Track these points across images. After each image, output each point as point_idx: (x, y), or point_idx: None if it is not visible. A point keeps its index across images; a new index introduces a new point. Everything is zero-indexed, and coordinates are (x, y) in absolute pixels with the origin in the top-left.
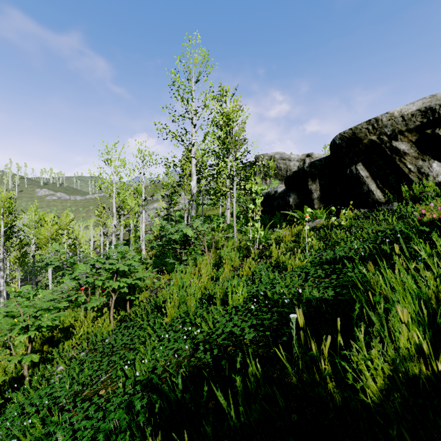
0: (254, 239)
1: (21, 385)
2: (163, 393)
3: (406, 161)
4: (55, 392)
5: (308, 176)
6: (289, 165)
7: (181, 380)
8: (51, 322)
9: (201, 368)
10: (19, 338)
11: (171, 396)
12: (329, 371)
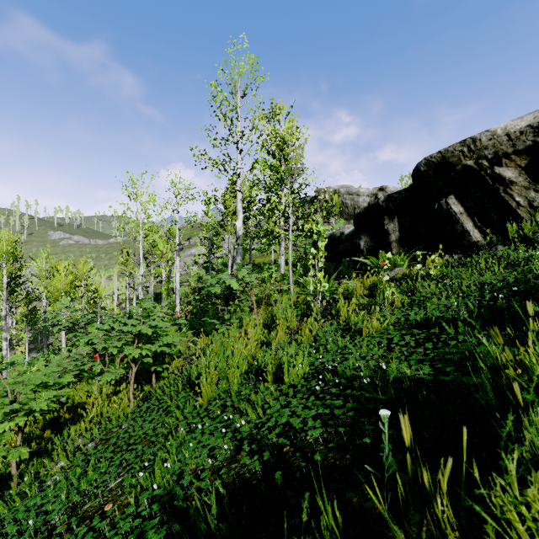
0: (316, 293)
1: (10, 486)
2: (189, 521)
3: (514, 192)
4: (46, 503)
5: (384, 212)
6: (357, 201)
7: (217, 496)
8: (47, 404)
9: (246, 478)
10: (3, 427)
11: (201, 527)
12: (450, 511)
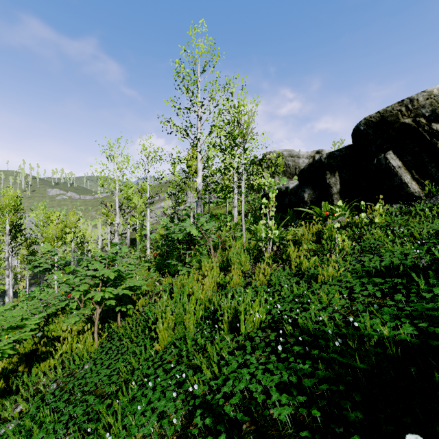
0: (267, 239)
1: None
2: None
3: None
4: None
5: (326, 168)
6: (297, 162)
7: None
8: (3, 350)
9: None
10: None
11: None
12: None
